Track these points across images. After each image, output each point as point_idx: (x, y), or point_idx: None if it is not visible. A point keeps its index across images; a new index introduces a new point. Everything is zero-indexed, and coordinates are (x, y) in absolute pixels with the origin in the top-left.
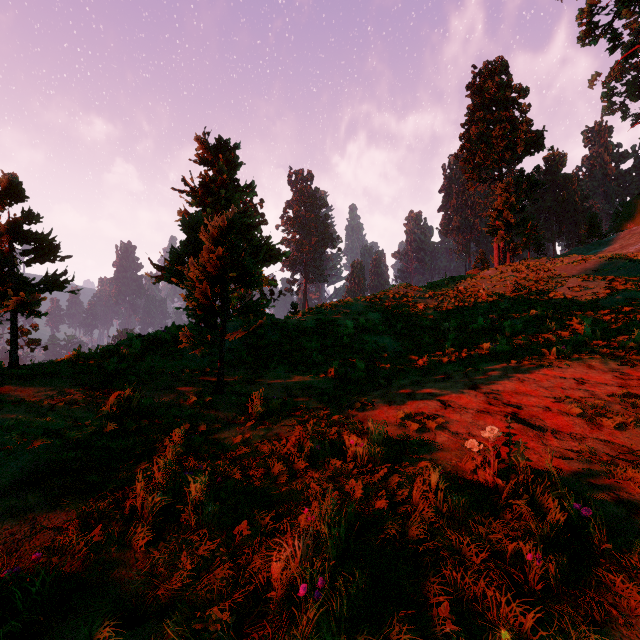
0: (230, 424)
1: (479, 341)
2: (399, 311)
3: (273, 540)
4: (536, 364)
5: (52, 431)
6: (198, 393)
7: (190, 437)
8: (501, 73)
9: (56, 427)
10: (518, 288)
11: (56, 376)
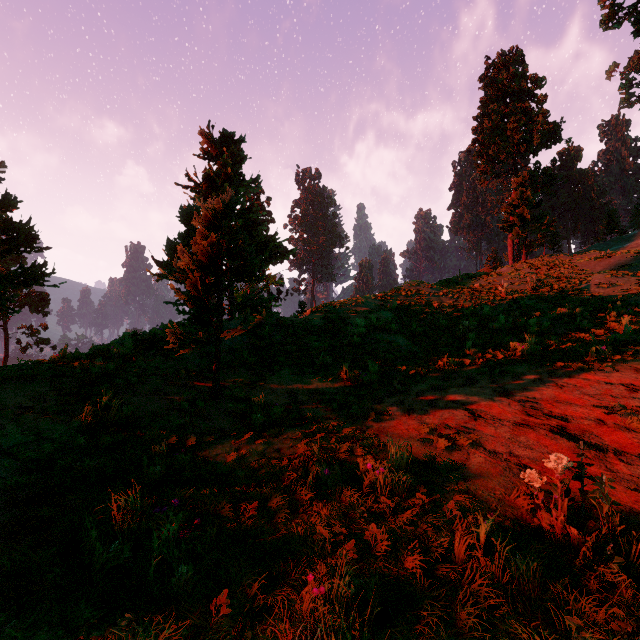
0: (225, 436)
1: (503, 341)
2: (412, 309)
3: (264, 620)
4: (573, 367)
5: (3, 449)
6: (190, 399)
7: (173, 455)
8: (515, 64)
9: (11, 443)
10: (539, 285)
11: (33, 379)
